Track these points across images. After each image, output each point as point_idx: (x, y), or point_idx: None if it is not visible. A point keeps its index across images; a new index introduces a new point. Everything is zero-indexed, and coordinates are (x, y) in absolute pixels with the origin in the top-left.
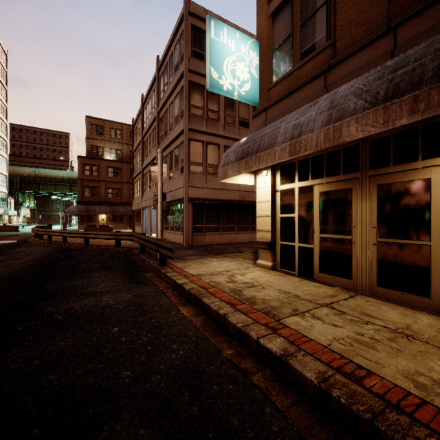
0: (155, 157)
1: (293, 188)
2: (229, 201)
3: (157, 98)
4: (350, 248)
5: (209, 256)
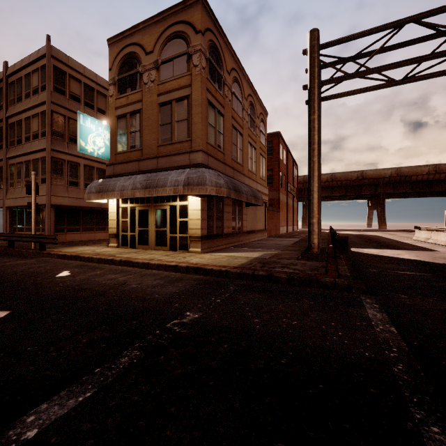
0: (0, 159)
1: (128, 206)
2: (88, 208)
3: (6, 103)
4: (148, 233)
5: (75, 246)
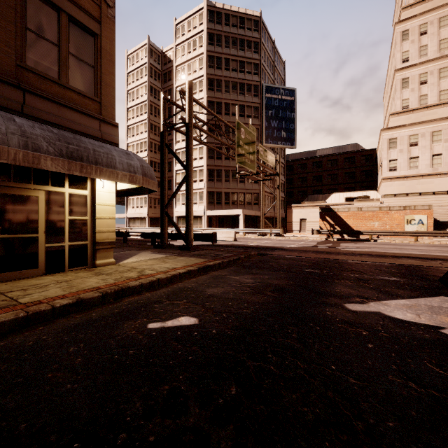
0: None
1: None
2: None
3: None
4: None
5: None
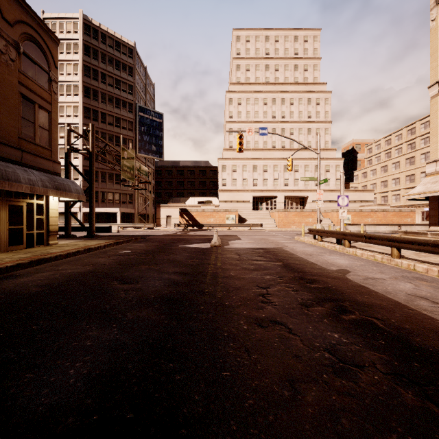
0: None
1: None
2: None
3: None
4: None
5: None
